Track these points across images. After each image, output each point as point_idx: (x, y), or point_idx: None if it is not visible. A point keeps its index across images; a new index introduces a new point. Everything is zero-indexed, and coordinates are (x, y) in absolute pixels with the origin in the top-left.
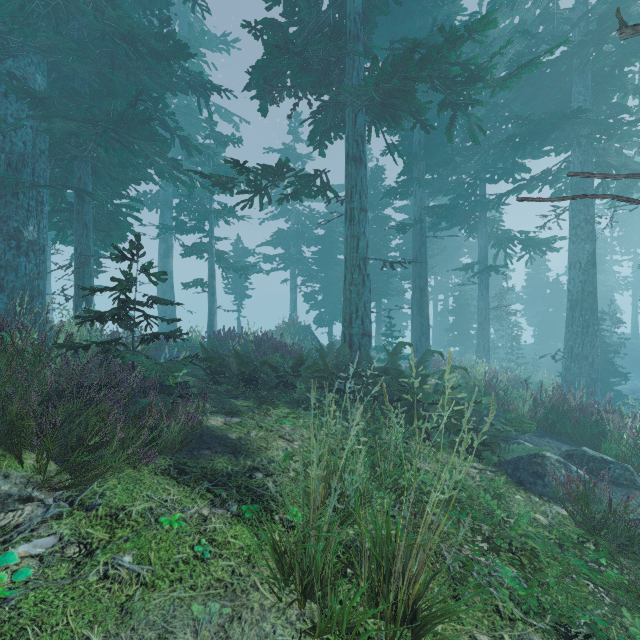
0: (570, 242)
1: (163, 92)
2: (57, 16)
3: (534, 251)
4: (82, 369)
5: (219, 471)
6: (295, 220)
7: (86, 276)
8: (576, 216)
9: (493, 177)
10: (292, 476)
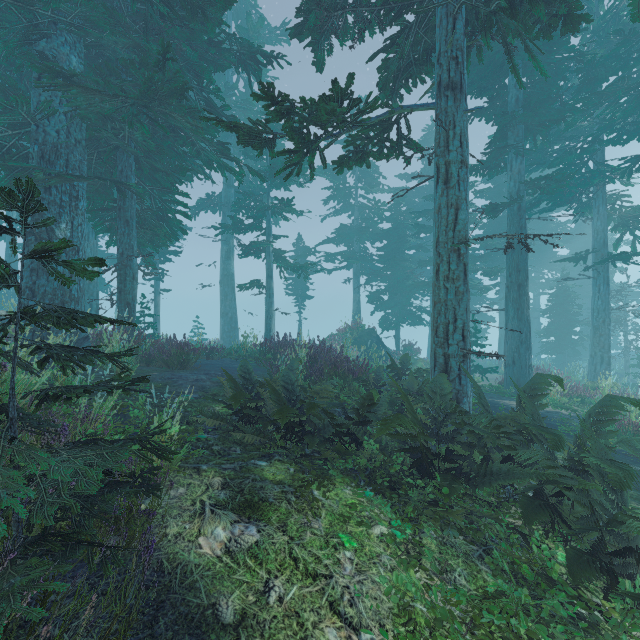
0: None
1: (210, 70)
2: None
3: None
4: None
5: None
6: (358, 215)
7: (128, 278)
8: None
9: (620, 136)
10: None
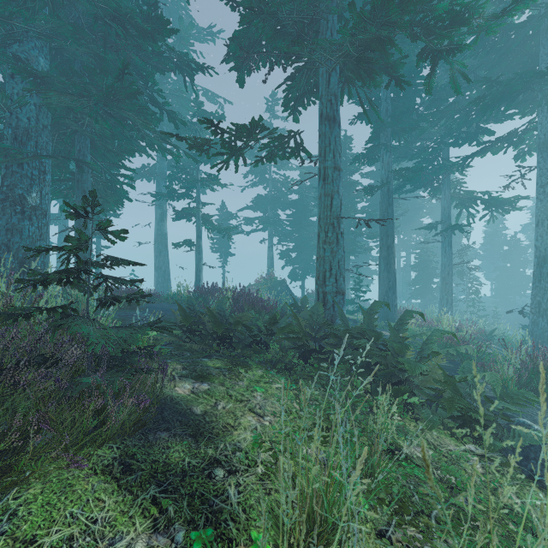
0: (537, 200)
1: (153, 72)
2: (56, 3)
3: (497, 210)
4: (5, 347)
5: (173, 466)
6: (272, 187)
7: None
8: (544, 175)
9: (457, 141)
10: (260, 473)
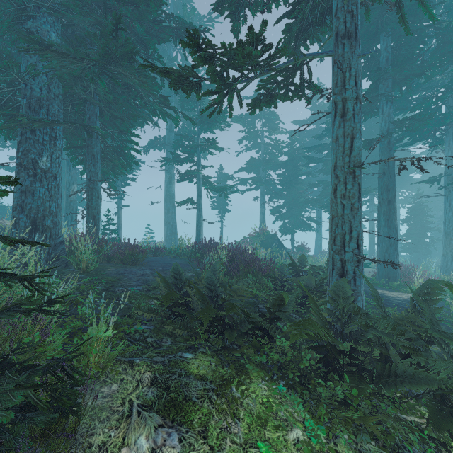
0: None
1: (154, 42)
2: None
3: None
4: None
5: None
6: (264, 150)
7: (93, 198)
8: None
9: None
10: None
